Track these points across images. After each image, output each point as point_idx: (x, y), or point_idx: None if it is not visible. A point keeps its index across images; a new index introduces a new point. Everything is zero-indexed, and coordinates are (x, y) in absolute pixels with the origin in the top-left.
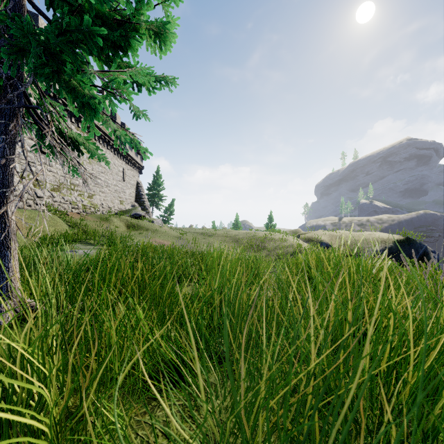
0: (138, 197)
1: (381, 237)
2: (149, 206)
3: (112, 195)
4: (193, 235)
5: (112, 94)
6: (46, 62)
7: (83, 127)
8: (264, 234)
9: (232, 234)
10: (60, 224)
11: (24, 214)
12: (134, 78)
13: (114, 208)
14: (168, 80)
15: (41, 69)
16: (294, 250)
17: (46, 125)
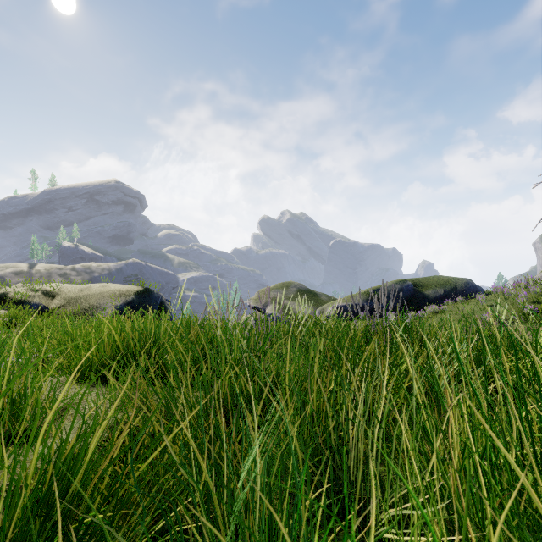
0: None
1: (119, 289)
2: None
3: None
4: None
5: None
6: None
7: None
8: None
9: None
10: None
11: None
12: None
13: None
14: None
15: None
16: None
17: None
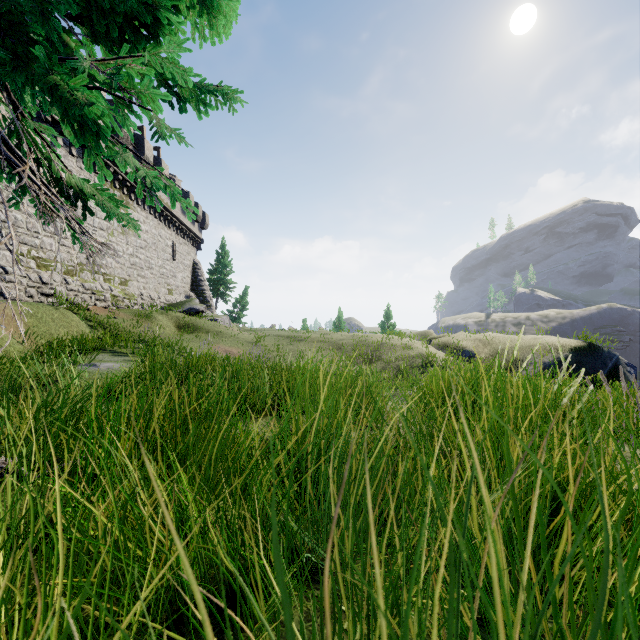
0: (195, 284)
1: (551, 343)
2: (211, 297)
3: (156, 282)
4: (276, 340)
5: (123, 102)
6: (1, 40)
7: (86, 166)
8: (379, 339)
9: (332, 339)
10: (77, 324)
11: (21, 308)
12: (159, 69)
13: (160, 300)
14: (228, 94)
15: None
16: (423, 362)
17: (23, 162)
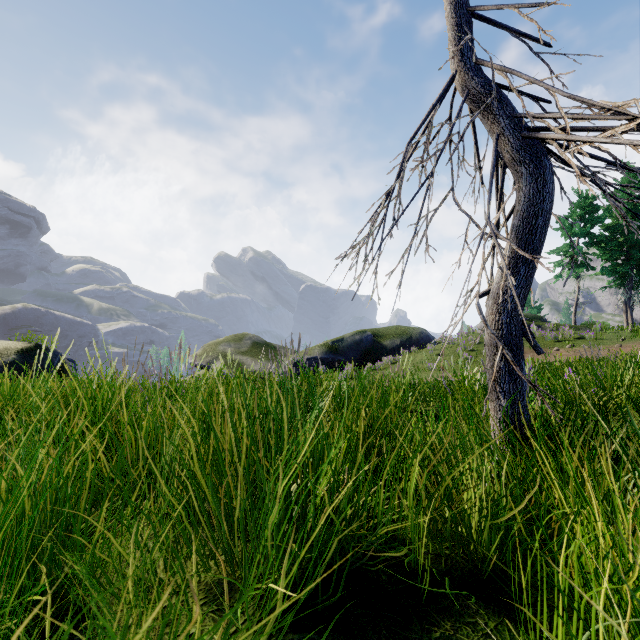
0: None
1: None
2: None
3: None
4: None
5: None
6: None
7: None
8: None
9: None
10: None
11: None
12: None
13: None
14: None
15: None
16: None
17: None
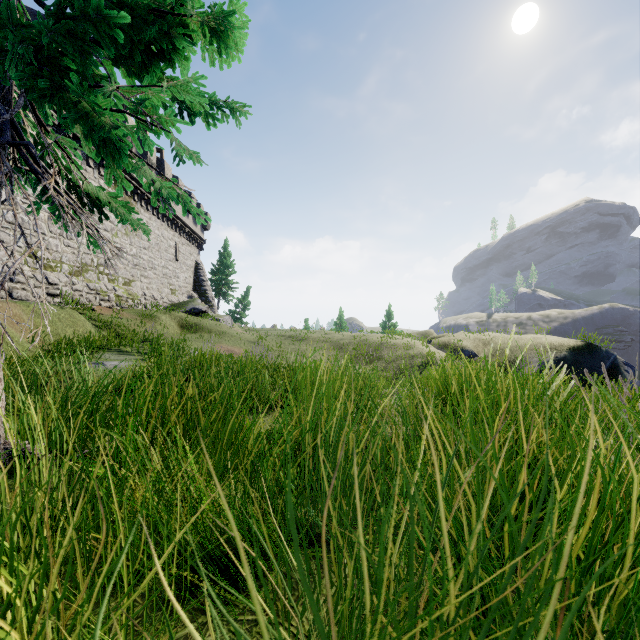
0: (197, 284)
1: (549, 342)
2: (213, 297)
3: (159, 282)
4: (277, 339)
5: (144, 124)
6: (40, 72)
7: (105, 177)
8: (380, 338)
9: (333, 338)
10: (82, 323)
11: (29, 308)
12: (178, 96)
13: (163, 300)
14: (235, 107)
15: (33, 82)
16: (423, 362)
17: (48, 174)
